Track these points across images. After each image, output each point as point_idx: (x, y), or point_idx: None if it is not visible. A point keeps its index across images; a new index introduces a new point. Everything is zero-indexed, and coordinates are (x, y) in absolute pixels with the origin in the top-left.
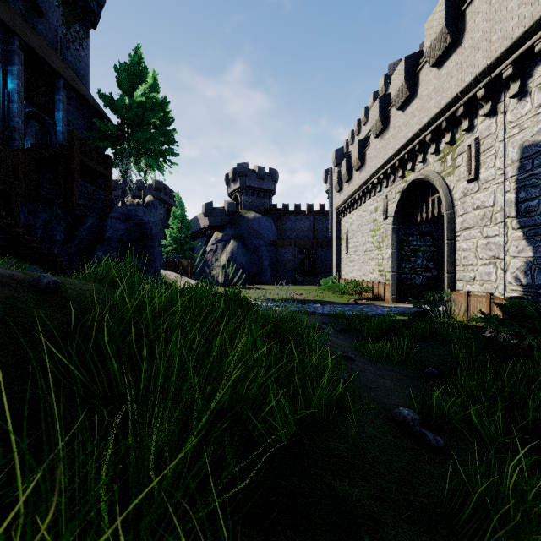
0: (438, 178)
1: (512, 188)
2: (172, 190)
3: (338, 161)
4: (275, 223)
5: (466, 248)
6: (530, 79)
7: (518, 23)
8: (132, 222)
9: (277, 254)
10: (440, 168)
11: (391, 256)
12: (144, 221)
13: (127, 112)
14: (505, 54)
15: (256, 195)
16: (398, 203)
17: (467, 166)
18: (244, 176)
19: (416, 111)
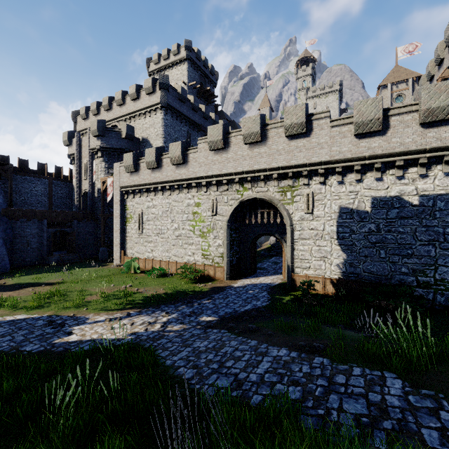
0: (281, 204)
1: (335, 225)
2: None
3: (100, 132)
4: None
5: (303, 250)
6: (345, 177)
7: (348, 151)
8: None
9: (14, 227)
10: (281, 197)
11: (226, 246)
12: None
13: None
14: (339, 161)
15: None
16: (235, 208)
17: (306, 204)
18: None
19: (264, 154)
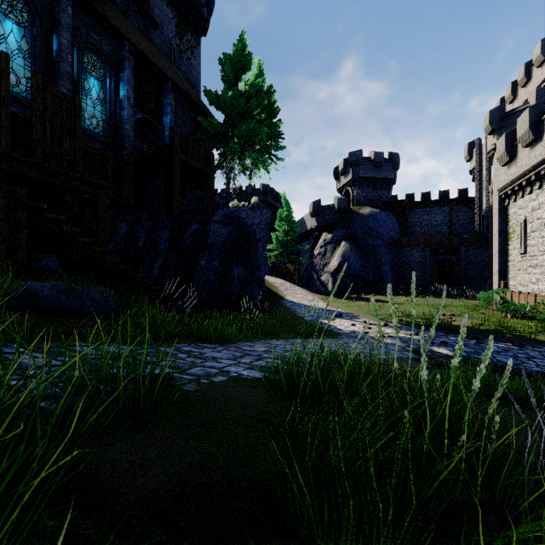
0: None
1: None
2: (278, 193)
3: (495, 125)
4: (396, 219)
5: None
6: None
7: None
8: (234, 226)
9: (400, 256)
10: None
11: None
12: (246, 223)
13: (230, 105)
14: None
15: (371, 187)
16: None
17: None
18: (357, 166)
19: None
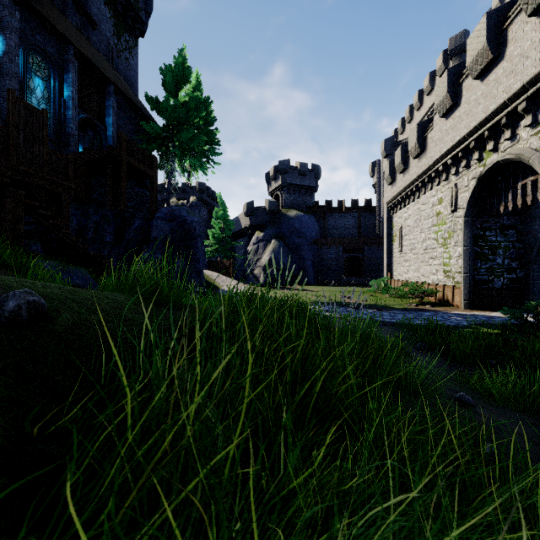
0: (536, 156)
1: None
2: (214, 192)
3: (388, 151)
4: (318, 221)
5: None
6: None
7: None
8: (176, 223)
9: (320, 253)
10: (539, 143)
11: (463, 254)
12: (187, 221)
13: (171, 113)
14: None
15: (298, 193)
16: (473, 191)
17: None
18: (285, 173)
19: (502, 76)
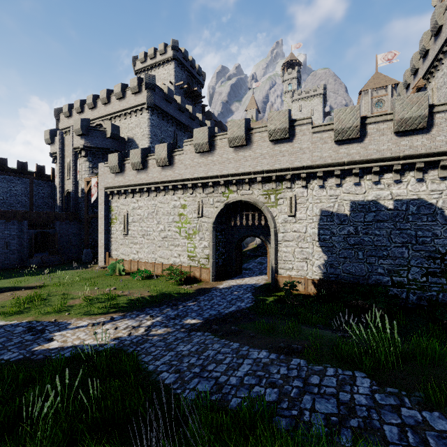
0: (265, 207)
1: (316, 227)
2: None
3: (84, 131)
4: None
5: (286, 251)
6: (326, 181)
7: (328, 156)
8: None
9: None
10: (265, 200)
11: (212, 248)
12: None
13: None
14: (320, 166)
15: None
16: (221, 210)
17: (289, 207)
18: None
19: (249, 157)
